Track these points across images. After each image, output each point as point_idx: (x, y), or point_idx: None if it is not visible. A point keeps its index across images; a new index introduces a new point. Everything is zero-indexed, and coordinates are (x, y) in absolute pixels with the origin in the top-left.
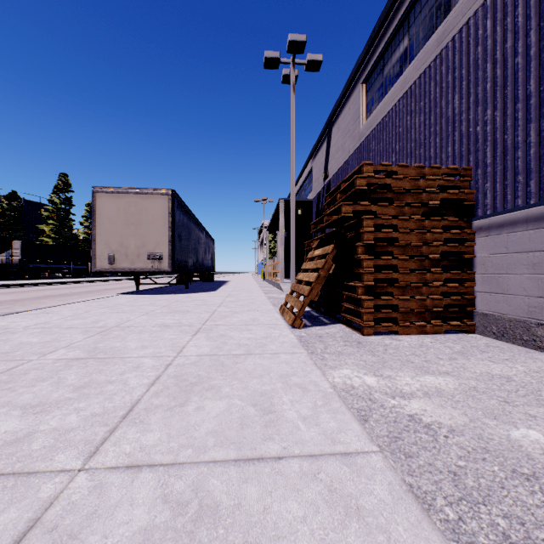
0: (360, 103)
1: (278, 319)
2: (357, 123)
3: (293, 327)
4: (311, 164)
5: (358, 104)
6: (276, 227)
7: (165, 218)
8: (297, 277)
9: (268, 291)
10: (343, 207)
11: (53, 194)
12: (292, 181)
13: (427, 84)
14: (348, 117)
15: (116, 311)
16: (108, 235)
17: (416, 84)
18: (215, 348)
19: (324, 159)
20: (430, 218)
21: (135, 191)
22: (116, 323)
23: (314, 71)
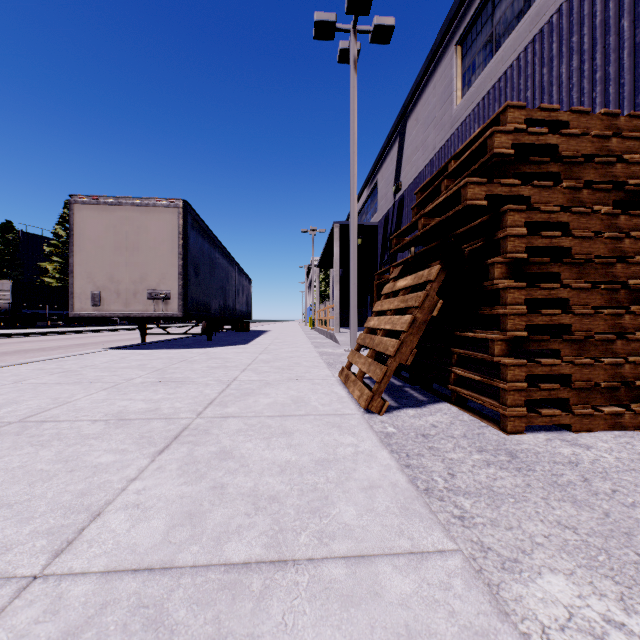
0: (453, 74)
1: (343, 399)
2: (447, 105)
3: (368, 411)
4: (375, 177)
5: (449, 77)
6: (329, 262)
7: (173, 241)
8: (366, 324)
9: (319, 344)
10: (469, 189)
11: (58, 225)
12: (353, 193)
13: (588, 2)
14: (432, 100)
15: (67, 380)
16: (91, 264)
17: (561, 11)
18: (184, 517)
19: (394, 167)
20: (628, 212)
21: (130, 202)
22: (32, 411)
23: (382, 43)
